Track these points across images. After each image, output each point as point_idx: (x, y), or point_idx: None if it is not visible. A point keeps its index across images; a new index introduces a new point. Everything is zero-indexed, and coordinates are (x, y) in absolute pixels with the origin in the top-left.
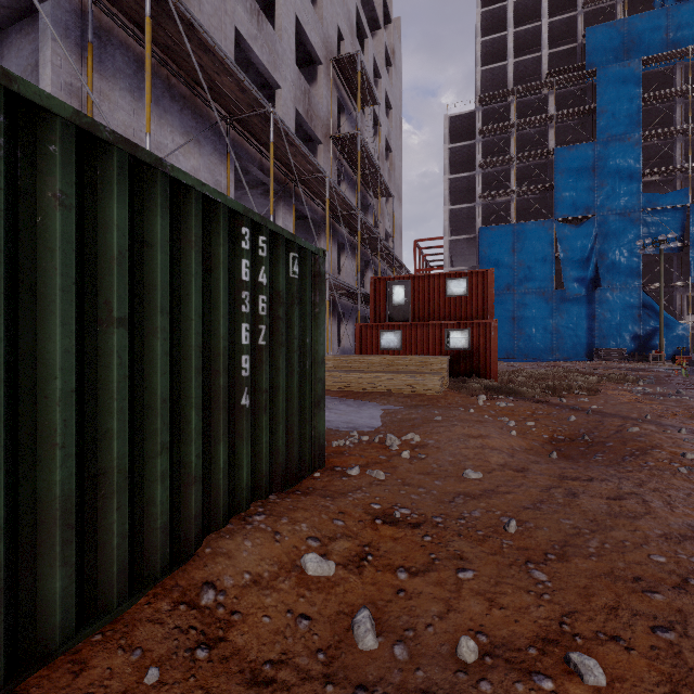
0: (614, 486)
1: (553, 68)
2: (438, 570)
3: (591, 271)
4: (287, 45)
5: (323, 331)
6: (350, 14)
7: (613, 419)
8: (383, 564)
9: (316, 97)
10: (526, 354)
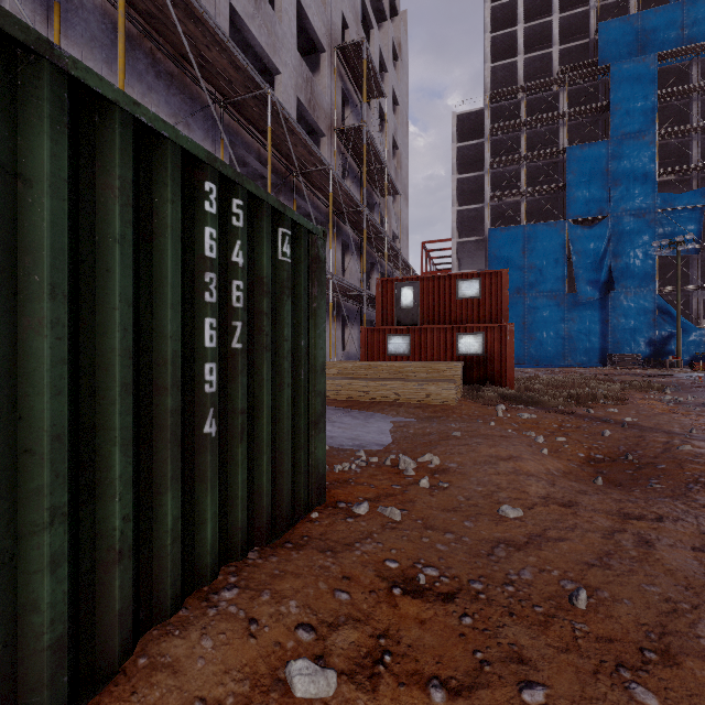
0: (693, 529)
1: (564, 65)
2: (491, 686)
3: (604, 274)
4: (288, 27)
5: (323, 331)
6: (355, 2)
7: (655, 434)
8: (407, 671)
9: (319, 86)
10: (537, 359)
